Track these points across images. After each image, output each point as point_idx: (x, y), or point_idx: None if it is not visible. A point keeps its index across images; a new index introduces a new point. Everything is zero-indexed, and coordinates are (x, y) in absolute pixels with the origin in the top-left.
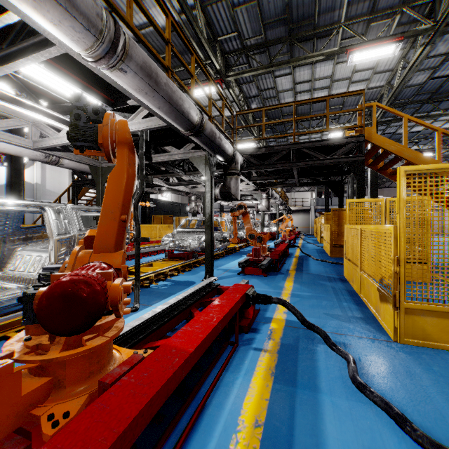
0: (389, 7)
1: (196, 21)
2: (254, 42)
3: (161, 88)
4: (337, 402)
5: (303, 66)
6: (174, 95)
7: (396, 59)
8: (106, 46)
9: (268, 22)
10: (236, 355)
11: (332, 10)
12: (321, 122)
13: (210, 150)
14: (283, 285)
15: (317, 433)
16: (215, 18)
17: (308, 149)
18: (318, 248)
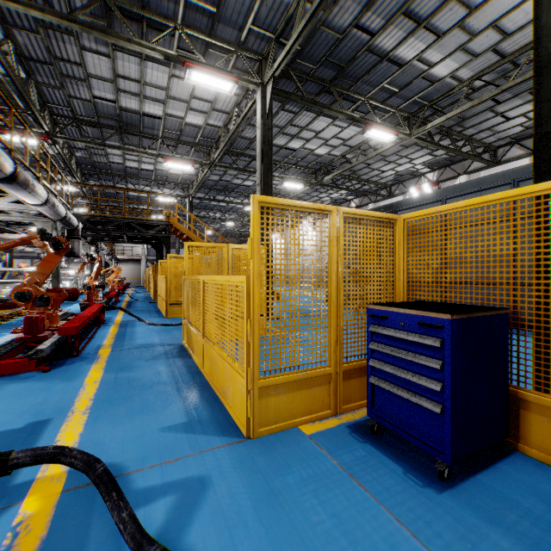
0: (188, 141)
1: (32, 100)
2: (87, 119)
3: (55, 208)
4: (140, 326)
5: (132, 146)
6: (59, 208)
7: (198, 164)
8: (44, 203)
9: (102, 115)
10: (101, 327)
11: (152, 128)
12: (150, 183)
13: (63, 225)
14: (117, 313)
15: (133, 329)
16: (48, 93)
17: (135, 224)
18: (146, 296)
